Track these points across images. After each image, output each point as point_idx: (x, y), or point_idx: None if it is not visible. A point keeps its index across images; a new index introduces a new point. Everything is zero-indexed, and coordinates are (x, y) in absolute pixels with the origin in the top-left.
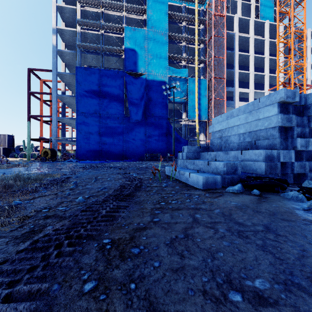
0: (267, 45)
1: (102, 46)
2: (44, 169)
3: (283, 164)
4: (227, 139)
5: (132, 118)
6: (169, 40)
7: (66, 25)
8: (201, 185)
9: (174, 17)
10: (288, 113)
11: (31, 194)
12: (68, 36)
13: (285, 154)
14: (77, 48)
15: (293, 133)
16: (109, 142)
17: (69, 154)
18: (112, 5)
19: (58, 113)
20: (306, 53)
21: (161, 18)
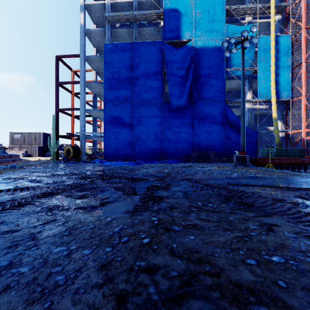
0: None
1: (134, 12)
2: None
3: None
4: None
5: (173, 103)
6: None
7: None
8: None
9: None
10: None
11: None
12: (98, 14)
13: None
14: (107, 23)
15: None
16: (143, 137)
17: (100, 153)
18: None
19: None
20: None
21: None
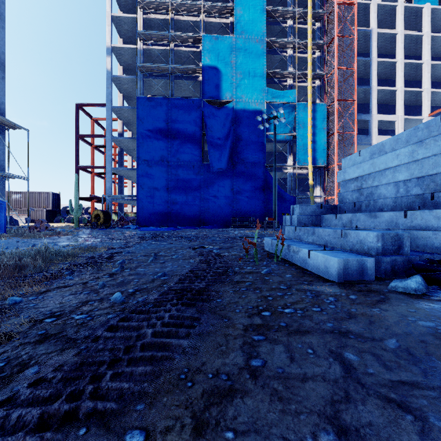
0: (427, 43)
1: (171, 65)
2: (90, 240)
3: None
4: (372, 191)
5: (213, 166)
6: (268, 49)
7: (124, 42)
8: (335, 273)
9: (274, 14)
10: None
11: (47, 283)
12: (126, 57)
13: None
14: (138, 71)
15: None
16: (181, 201)
17: (128, 218)
18: (185, 7)
19: (114, 163)
20: None
21: (255, 18)
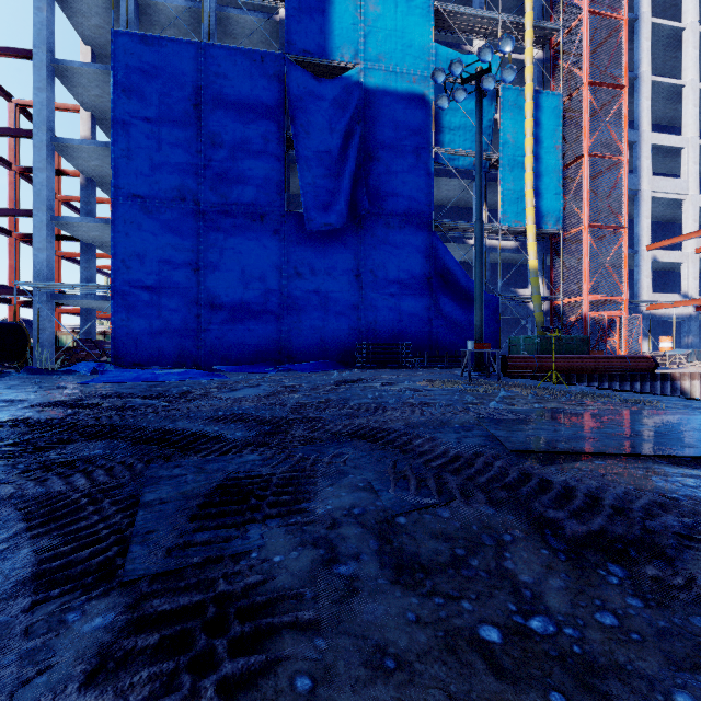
0: None
1: None
2: None
3: None
4: None
5: (311, 218)
6: None
7: None
8: None
9: None
10: None
11: None
12: None
13: None
14: None
15: None
16: (231, 302)
17: (103, 345)
18: None
19: None
20: None
21: None
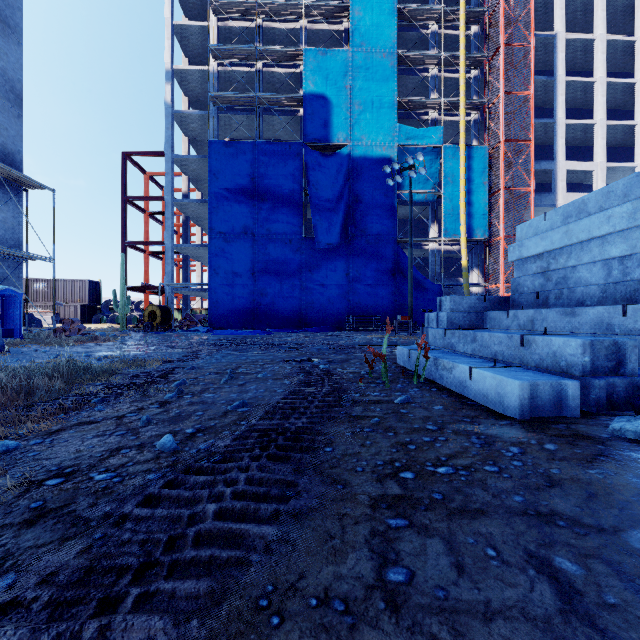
0: None
1: (258, 94)
2: (140, 348)
3: None
4: (567, 275)
5: (319, 241)
6: (400, 67)
7: (191, 63)
8: (515, 405)
9: (410, 15)
10: None
11: (63, 417)
12: (194, 84)
13: None
14: (211, 104)
15: None
16: (272, 292)
17: (196, 317)
18: (278, 9)
19: (177, 238)
20: None
21: (381, 22)
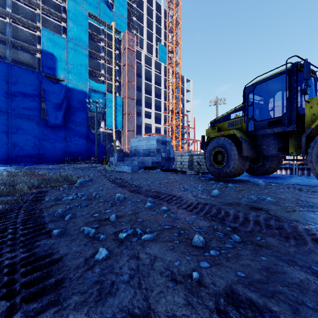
0: (162, 80)
1: (11, 38)
2: None
3: (158, 162)
4: (138, 151)
5: (51, 122)
6: (89, 54)
7: None
8: (130, 170)
9: (93, 36)
10: (159, 143)
11: None
12: None
13: (158, 159)
14: None
15: (161, 151)
16: (21, 144)
17: None
18: None
19: None
20: (184, 92)
21: (81, 33)
